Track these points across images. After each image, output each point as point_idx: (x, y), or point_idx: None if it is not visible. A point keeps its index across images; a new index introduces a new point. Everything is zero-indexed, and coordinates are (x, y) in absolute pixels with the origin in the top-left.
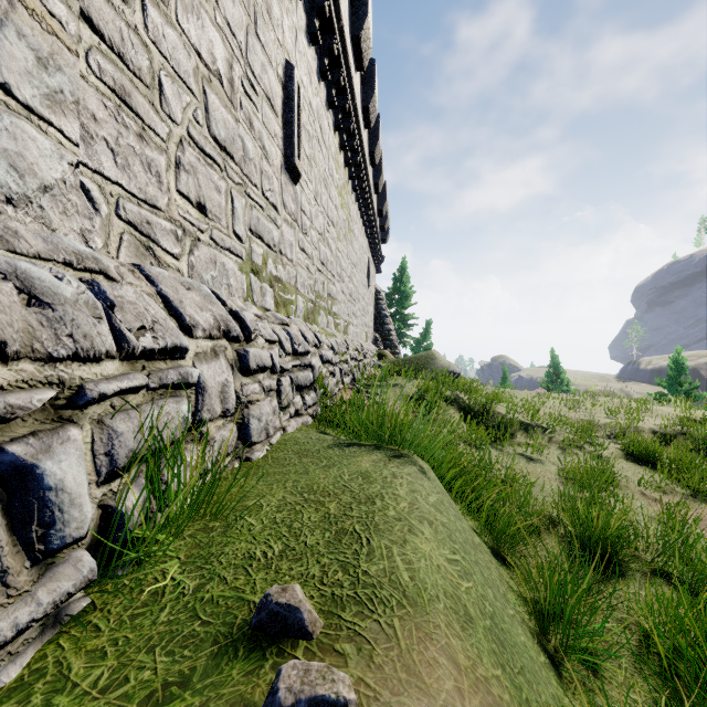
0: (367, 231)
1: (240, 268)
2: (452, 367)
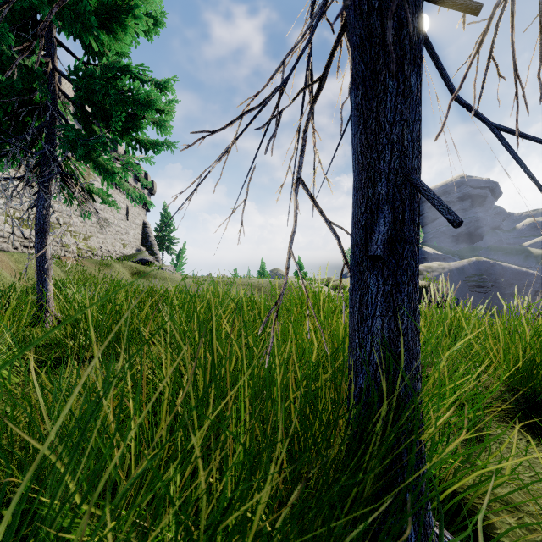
0: (121, 191)
1: (2, 216)
2: (145, 257)
